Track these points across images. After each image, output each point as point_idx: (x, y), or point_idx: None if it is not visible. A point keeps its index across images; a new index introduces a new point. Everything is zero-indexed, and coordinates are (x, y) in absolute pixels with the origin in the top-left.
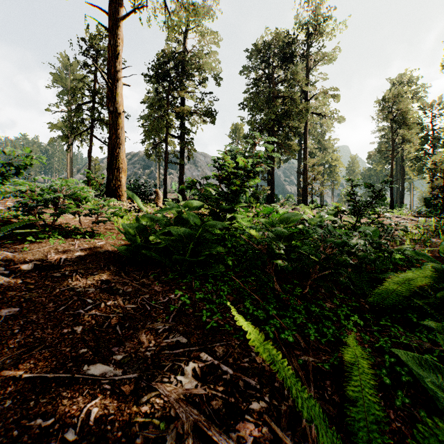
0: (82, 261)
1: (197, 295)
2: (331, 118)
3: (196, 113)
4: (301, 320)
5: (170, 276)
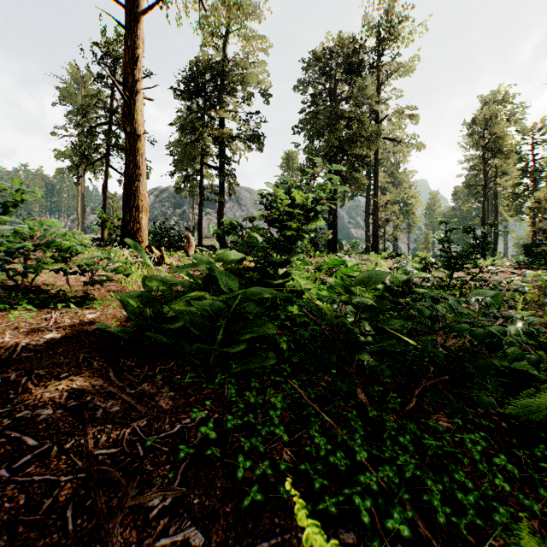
0: (51, 351)
1: (229, 421)
2: (408, 144)
3: (239, 137)
4: (412, 472)
5: (187, 379)
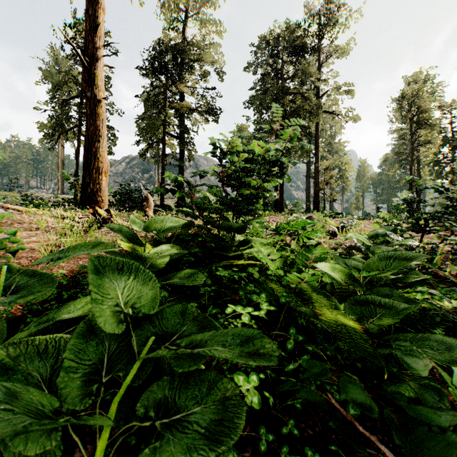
0: None
1: None
2: (345, 116)
3: (197, 110)
4: None
5: None
